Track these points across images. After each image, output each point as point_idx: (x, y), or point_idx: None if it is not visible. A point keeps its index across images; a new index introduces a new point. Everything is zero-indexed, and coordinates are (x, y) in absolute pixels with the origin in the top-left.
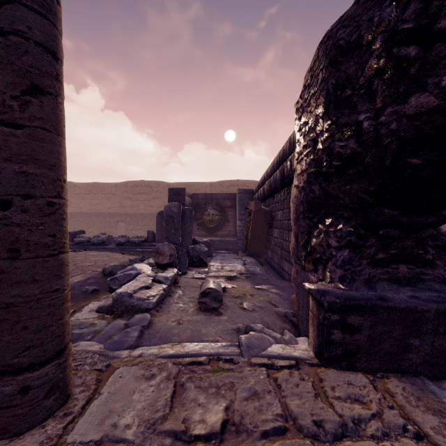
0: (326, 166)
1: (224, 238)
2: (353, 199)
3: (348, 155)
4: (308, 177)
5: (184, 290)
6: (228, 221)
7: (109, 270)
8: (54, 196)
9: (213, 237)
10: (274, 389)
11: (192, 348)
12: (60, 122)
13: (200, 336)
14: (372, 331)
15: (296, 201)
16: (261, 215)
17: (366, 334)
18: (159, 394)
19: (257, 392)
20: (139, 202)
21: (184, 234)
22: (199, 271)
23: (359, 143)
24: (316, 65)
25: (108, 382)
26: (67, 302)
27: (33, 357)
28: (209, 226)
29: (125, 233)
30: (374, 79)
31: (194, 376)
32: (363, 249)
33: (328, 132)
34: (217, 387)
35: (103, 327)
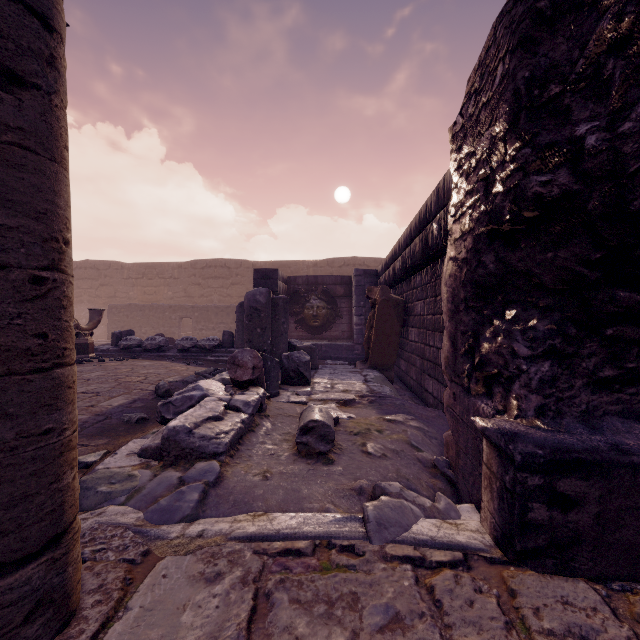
0: (510, 221)
1: (335, 342)
2: (559, 276)
3: (554, 198)
4: (475, 242)
5: (274, 422)
6: (340, 317)
7: (165, 388)
8: (45, 266)
9: (318, 341)
10: (429, 609)
11: (286, 522)
12: (58, 139)
13: (299, 500)
14: (603, 507)
15: (452, 282)
16: (391, 308)
17: (592, 512)
18: (228, 613)
19: (400, 615)
20: (212, 290)
21: (275, 336)
22: (298, 391)
23: (576, 176)
24: (490, 56)
25: (142, 585)
26: (71, 451)
27: (1, 553)
28: (312, 325)
29: (193, 335)
30: (606, 59)
31: (289, 578)
32: (575, 360)
33: (516, 162)
34: (329, 601)
35: (145, 482)
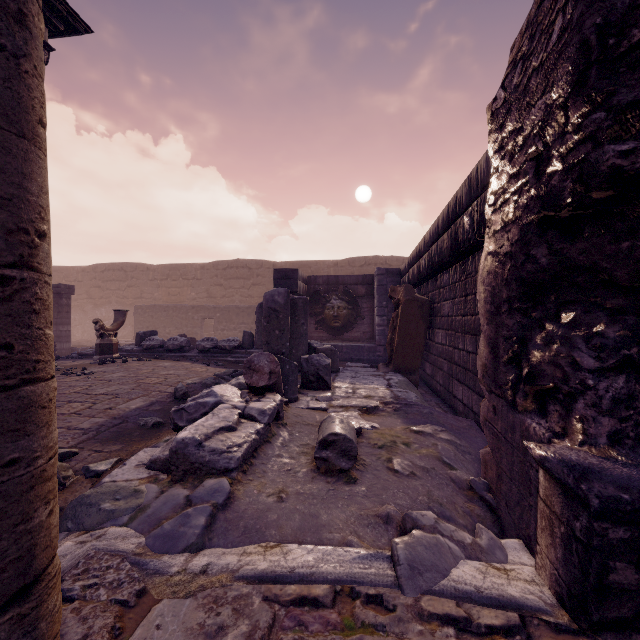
0: (572, 205)
1: (356, 343)
2: (638, 270)
3: (638, 172)
4: (522, 233)
5: (292, 432)
6: (361, 318)
7: (183, 391)
8: (10, 263)
9: (339, 342)
10: None
11: (302, 558)
12: (28, 111)
13: (317, 528)
14: None
15: (492, 279)
16: (415, 308)
17: None
18: None
19: None
20: (234, 290)
21: (295, 337)
22: (318, 397)
23: None
24: (543, 10)
25: (132, 638)
26: (45, 483)
27: None
28: (333, 325)
29: (214, 335)
30: None
31: (304, 639)
32: None
33: (582, 131)
34: None
35: (151, 499)
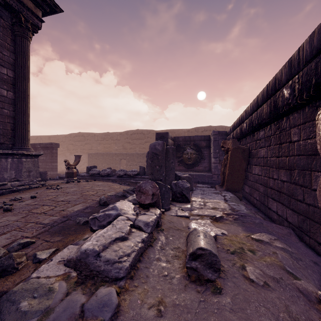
0: None
1: (201, 173)
2: None
3: None
4: None
5: (167, 236)
6: (203, 159)
7: (104, 200)
8: None
9: (191, 172)
10: None
11: None
12: None
13: None
14: None
15: None
16: (239, 153)
17: None
18: None
19: None
20: (136, 145)
21: (167, 170)
22: (182, 208)
23: None
24: None
25: None
26: None
27: None
28: (187, 163)
29: (126, 168)
30: None
31: None
32: None
33: None
34: None
35: (57, 301)
